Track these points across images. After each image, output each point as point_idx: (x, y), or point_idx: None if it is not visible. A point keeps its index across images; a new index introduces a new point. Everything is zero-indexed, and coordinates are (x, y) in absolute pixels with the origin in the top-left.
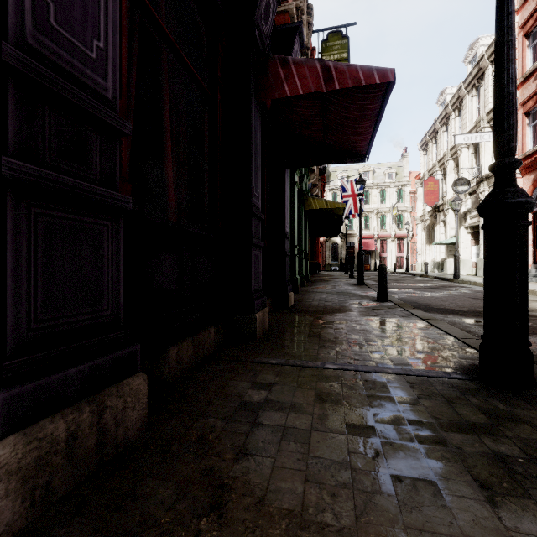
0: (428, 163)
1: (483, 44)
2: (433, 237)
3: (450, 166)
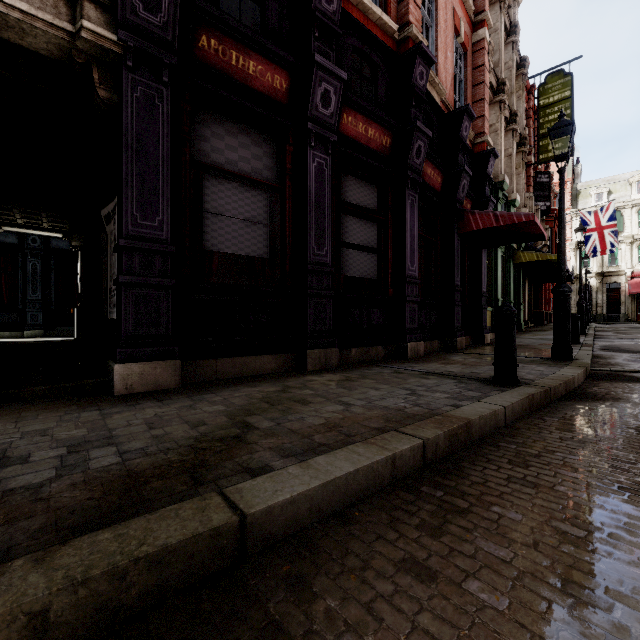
0: None
1: None
2: None
3: None
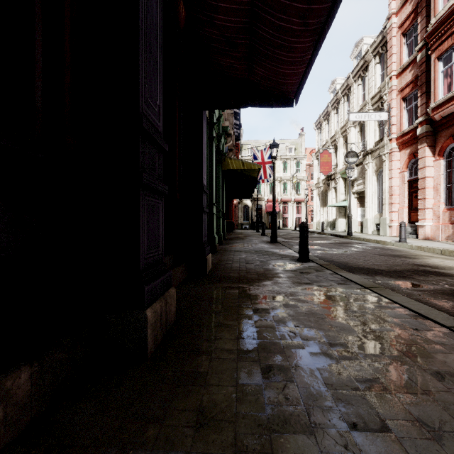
0: (322, 139)
1: (366, 42)
2: (326, 201)
3: (341, 142)
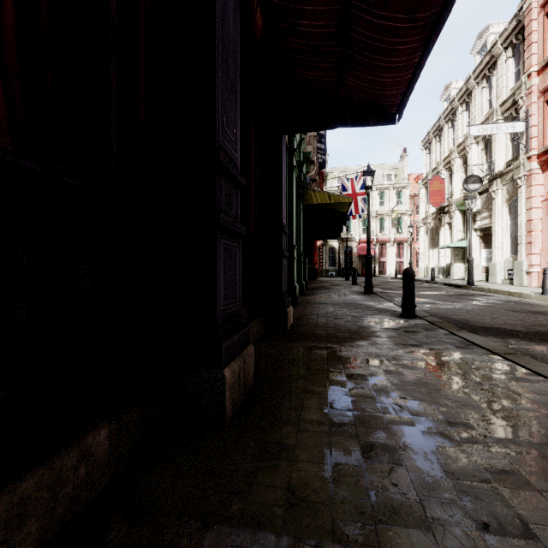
0: (431, 162)
1: (494, 31)
2: (437, 241)
3: (457, 164)
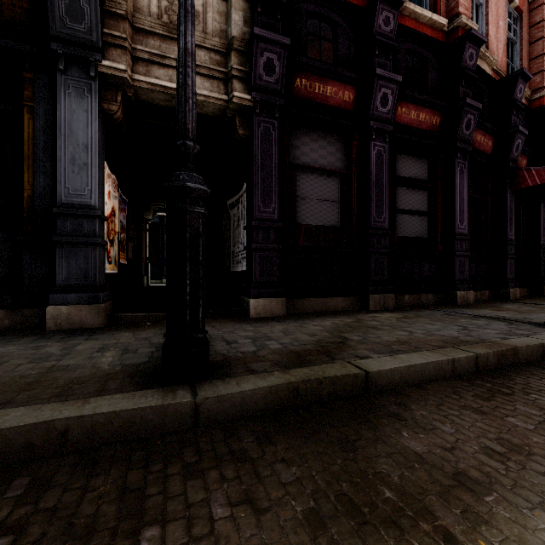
0: None
1: None
2: None
3: None
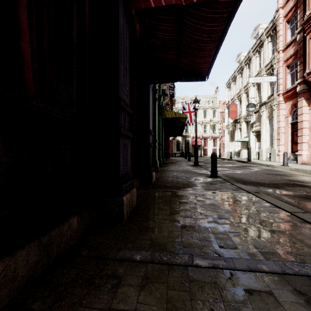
0: (231, 95)
1: (262, 27)
2: (233, 138)
3: (244, 97)
